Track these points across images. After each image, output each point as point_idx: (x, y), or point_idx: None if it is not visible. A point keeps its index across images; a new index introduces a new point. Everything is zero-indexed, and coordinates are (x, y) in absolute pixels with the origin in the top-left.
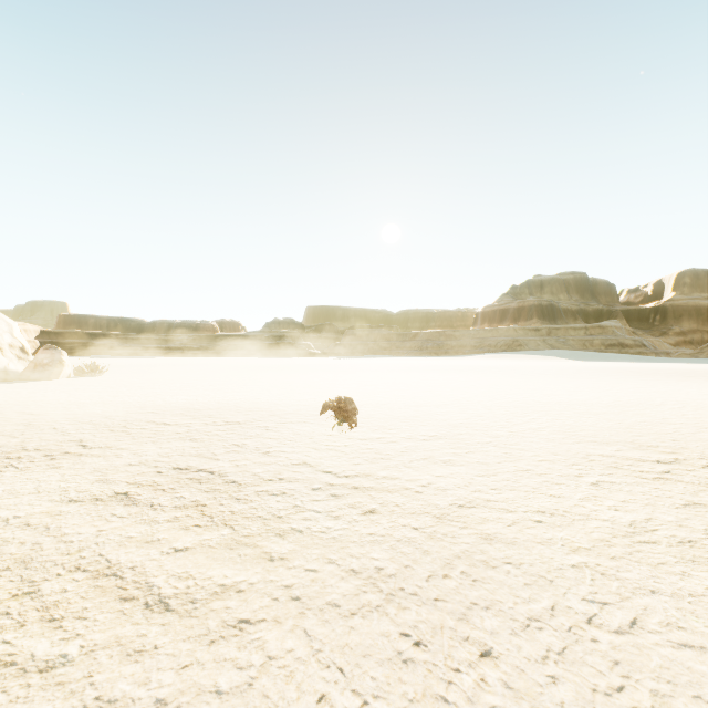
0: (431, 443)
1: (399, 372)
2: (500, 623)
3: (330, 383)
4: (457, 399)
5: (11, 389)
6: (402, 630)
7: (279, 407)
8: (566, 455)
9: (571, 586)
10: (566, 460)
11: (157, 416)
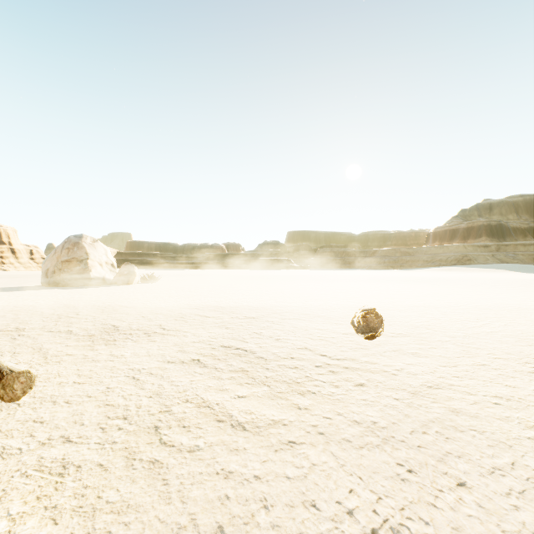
0: (399, 339)
1: (363, 282)
2: (470, 467)
3: (310, 290)
4: (415, 305)
5: (109, 291)
6: (397, 461)
7: (278, 307)
8: (519, 355)
9: (528, 452)
10: (520, 359)
11: (199, 311)
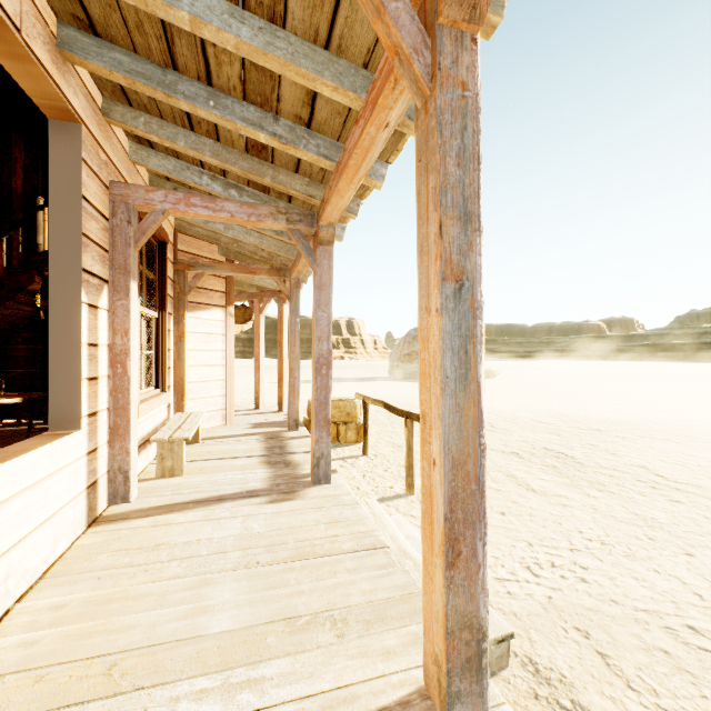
0: None
1: None
2: None
3: None
4: None
5: None
6: (645, 534)
7: (648, 423)
8: None
9: None
10: None
11: (534, 415)
